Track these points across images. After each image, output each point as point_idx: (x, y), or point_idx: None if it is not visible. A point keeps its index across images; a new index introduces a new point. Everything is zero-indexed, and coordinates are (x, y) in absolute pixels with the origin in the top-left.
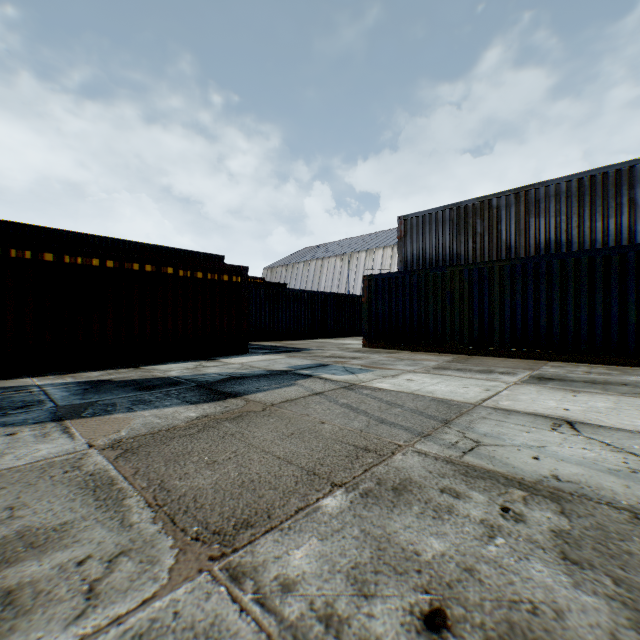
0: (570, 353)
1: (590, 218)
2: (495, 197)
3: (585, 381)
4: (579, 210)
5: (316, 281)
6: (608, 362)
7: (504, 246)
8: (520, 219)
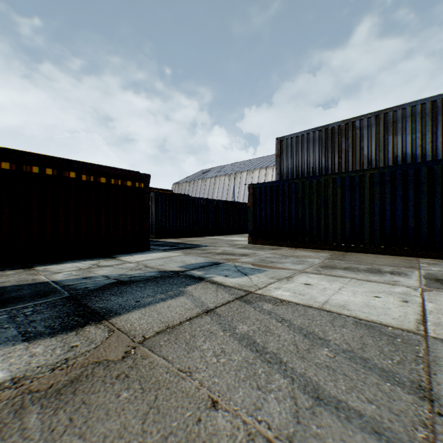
0: (437, 250)
1: (442, 134)
2: (358, 119)
3: None
4: (432, 128)
5: (210, 193)
6: None
7: (366, 160)
8: (380, 137)
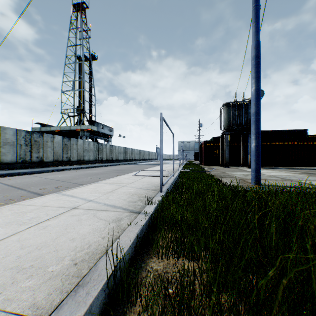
0: None
1: None
2: None
3: None
4: None
5: None
6: None
7: None
8: None
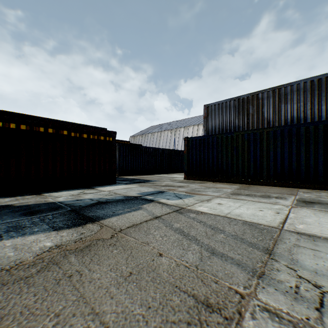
0: (311, 183)
1: (318, 103)
2: (260, 92)
3: None
4: (311, 99)
5: (157, 143)
6: None
7: (266, 121)
8: (275, 105)
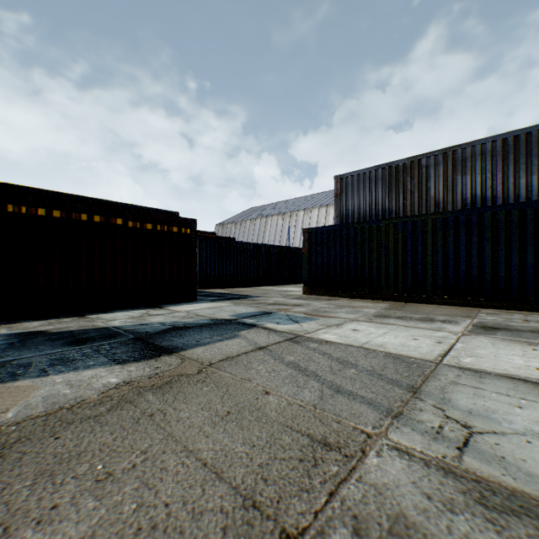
0: (501, 300)
1: (514, 175)
2: (424, 157)
3: (531, 331)
4: (503, 168)
5: (261, 236)
6: (538, 309)
7: (433, 202)
8: (448, 177)
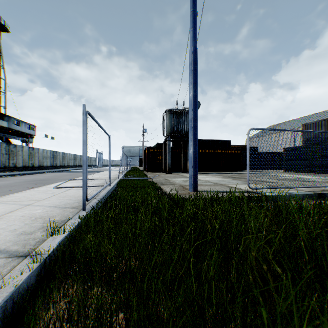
0: None
1: None
2: None
3: None
4: None
5: (275, 144)
6: None
7: None
8: None
